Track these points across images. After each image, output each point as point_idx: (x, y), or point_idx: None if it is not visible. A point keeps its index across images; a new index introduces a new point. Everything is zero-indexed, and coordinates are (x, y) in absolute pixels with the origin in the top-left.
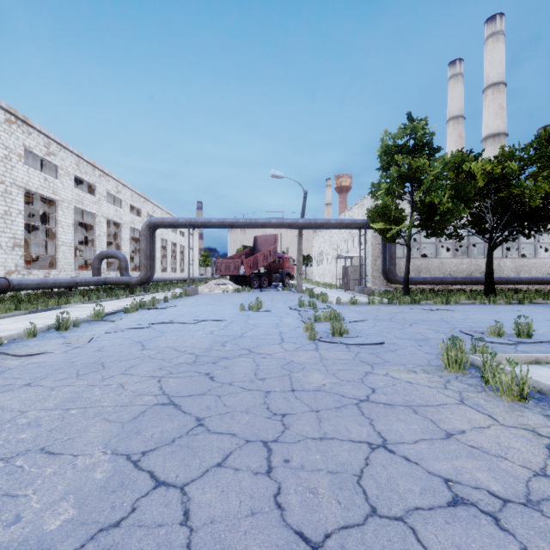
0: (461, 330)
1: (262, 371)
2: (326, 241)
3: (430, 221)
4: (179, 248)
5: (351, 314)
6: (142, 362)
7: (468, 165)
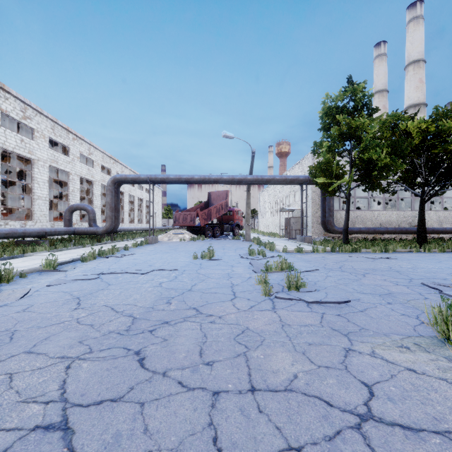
0: (424, 283)
1: (210, 347)
2: (270, 197)
3: (368, 176)
4: (145, 203)
5: (299, 262)
6: (63, 329)
7: (404, 124)
